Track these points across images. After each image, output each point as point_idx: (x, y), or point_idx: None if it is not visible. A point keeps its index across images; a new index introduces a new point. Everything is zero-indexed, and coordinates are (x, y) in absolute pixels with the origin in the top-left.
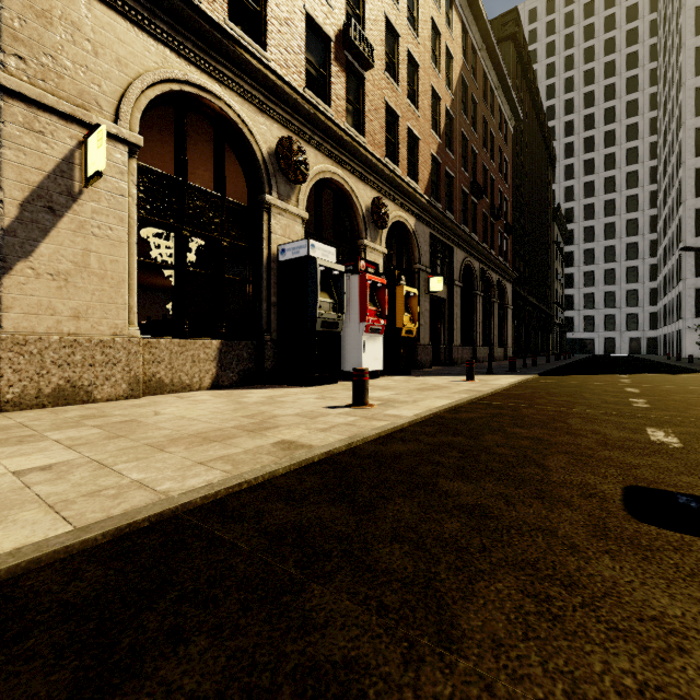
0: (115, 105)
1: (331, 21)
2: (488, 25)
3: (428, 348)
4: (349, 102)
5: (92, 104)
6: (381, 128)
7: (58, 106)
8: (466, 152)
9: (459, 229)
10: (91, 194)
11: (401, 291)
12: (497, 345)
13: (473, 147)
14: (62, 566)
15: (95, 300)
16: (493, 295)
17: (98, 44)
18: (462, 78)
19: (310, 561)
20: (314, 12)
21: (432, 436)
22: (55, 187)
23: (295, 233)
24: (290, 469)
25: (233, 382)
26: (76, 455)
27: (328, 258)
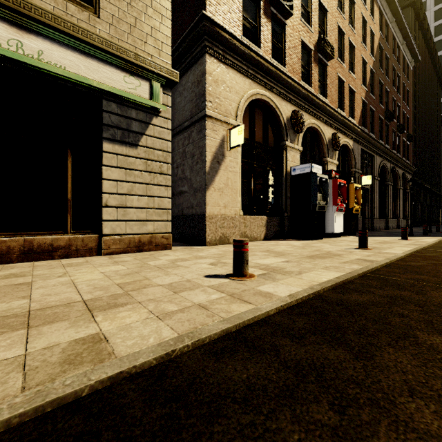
0: (235, 112)
1: (312, 40)
2: (397, 6)
3: (359, 220)
4: (319, 81)
5: (229, 114)
6: (335, 91)
7: (220, 118)
8: (381, 92)
9: (379, 143)
10: (228, 153)
11: (353, 187)
12: (401, 217)
13: (386, 88)
14: (358, 280)
15: (230, 199)
16: (399, 184)
17: (231, 87)
18: (379, 45)
19: (437, 284)
20: (304, 38)
21: (425, 261)
22: (219, 152)
23: (297, 159)
24: (380, 267)
25: (271, 237)
26: (286, 259)
27: (319, 172)
